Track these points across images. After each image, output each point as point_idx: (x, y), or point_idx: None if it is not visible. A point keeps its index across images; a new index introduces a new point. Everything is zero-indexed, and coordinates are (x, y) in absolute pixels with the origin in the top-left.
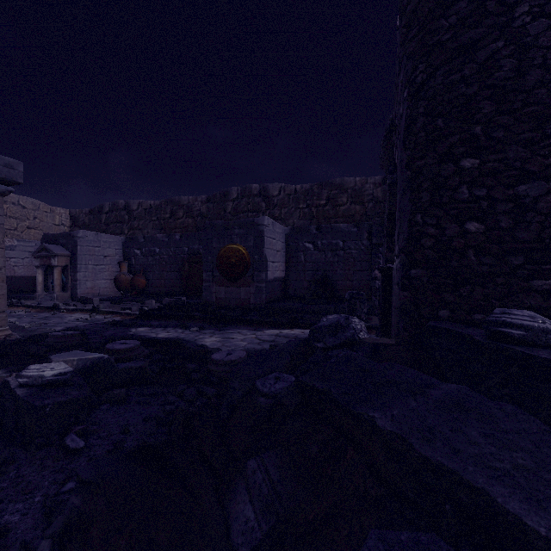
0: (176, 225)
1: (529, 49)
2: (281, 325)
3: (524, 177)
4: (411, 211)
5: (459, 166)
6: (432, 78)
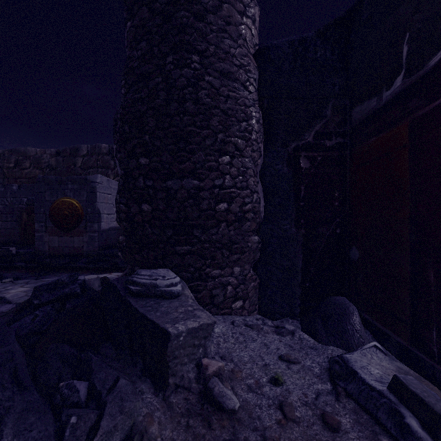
0: (21, 175)
1: (172, 88)
2: (102, 270)
3: (171, 176)
4: (117, 191)
5: (139, 162)
6: (128, 93)
